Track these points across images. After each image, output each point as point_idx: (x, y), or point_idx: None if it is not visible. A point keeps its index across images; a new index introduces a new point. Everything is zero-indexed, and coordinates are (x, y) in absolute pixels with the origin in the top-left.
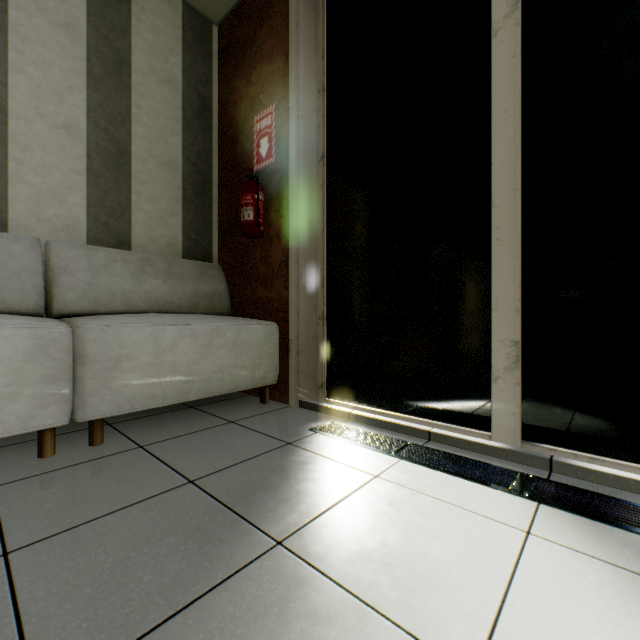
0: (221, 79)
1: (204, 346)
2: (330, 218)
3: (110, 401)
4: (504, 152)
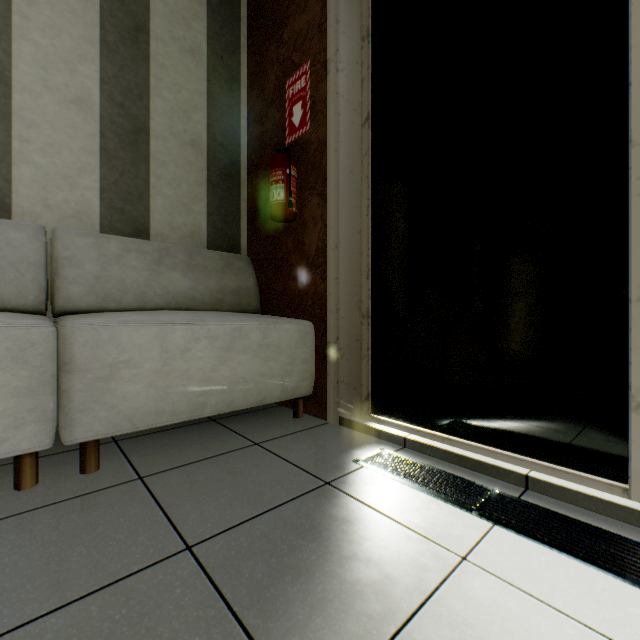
0: (250, 47)
1: (223, 350)
2: (377, 192)
3: (105, 419)
4: None
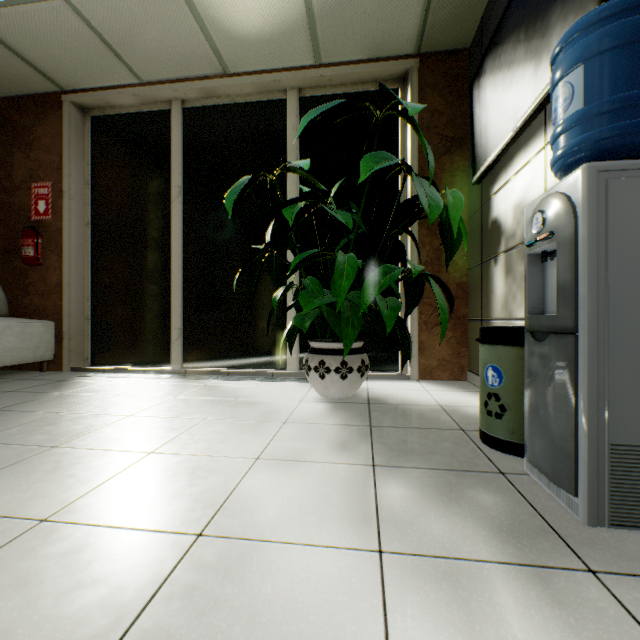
0: None
1: None
2: (94, 260)
3: None
4: (176, 252)
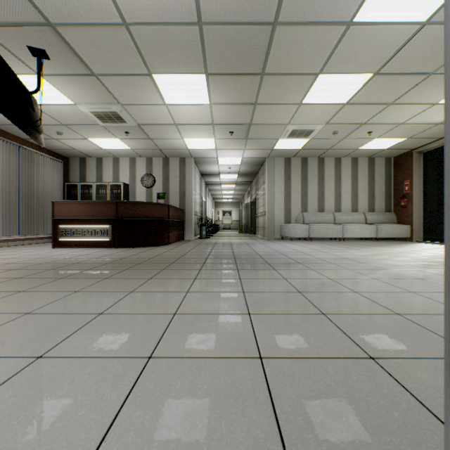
0: (393, 169)
1: (393, 229)
2: (423, 204)
3: (380, 235)
4: None
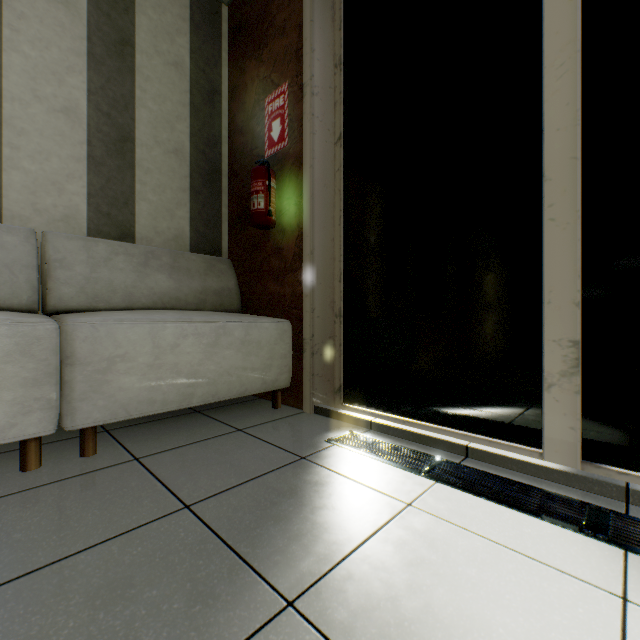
0: (231, 62)
1: (209, 346)
2: (348, 205)
3: (103, 407)
4: (560, 114)
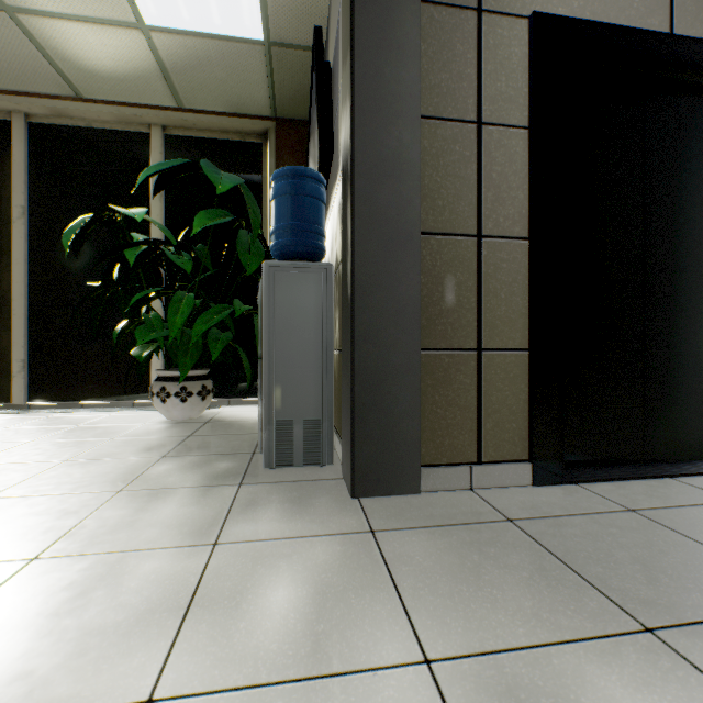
0: None
1: None
2: None
3: None
4: (18, 277)
